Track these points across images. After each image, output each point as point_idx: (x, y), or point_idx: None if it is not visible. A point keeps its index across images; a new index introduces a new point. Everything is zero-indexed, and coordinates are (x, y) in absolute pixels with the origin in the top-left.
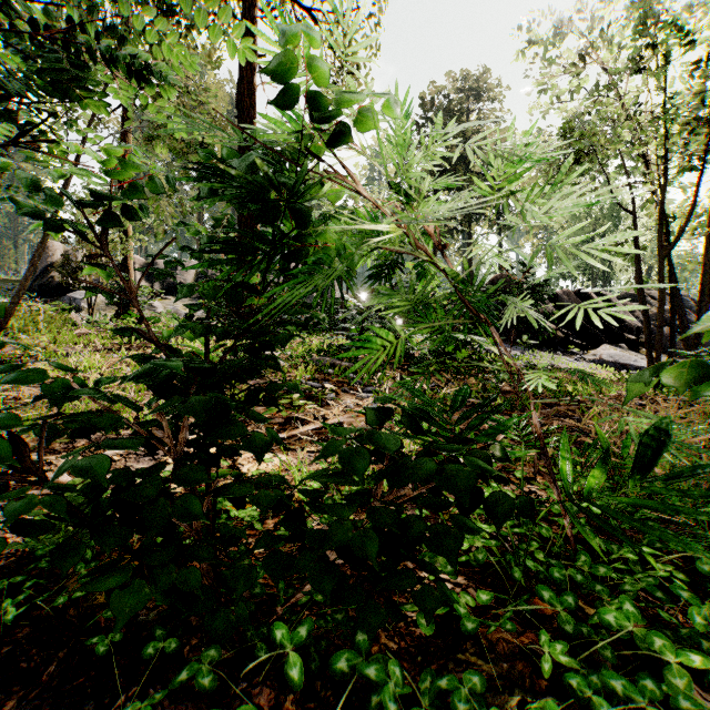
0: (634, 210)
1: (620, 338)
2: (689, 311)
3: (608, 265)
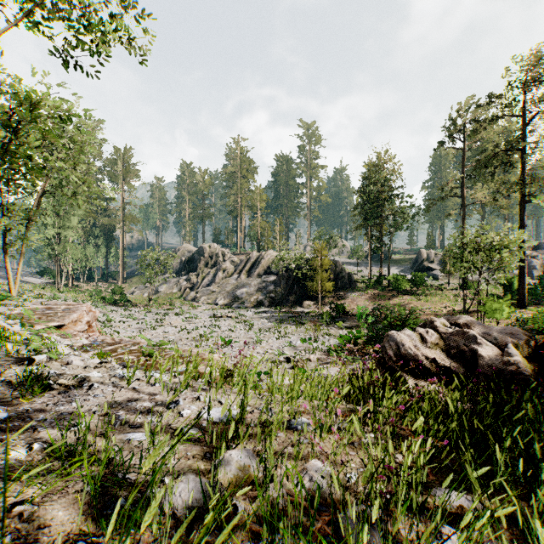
0: None
1: None
2: None
3: None
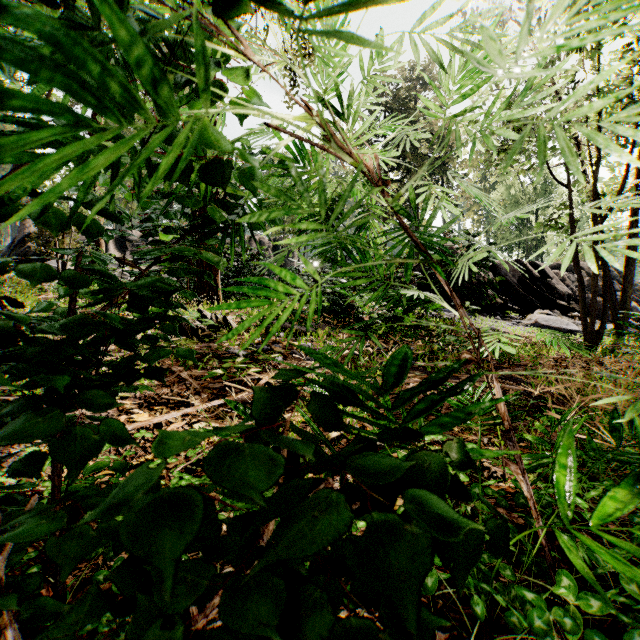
0: (569, 183)
1: (553, 304)
2: (613, 280)
3: (541, 239)
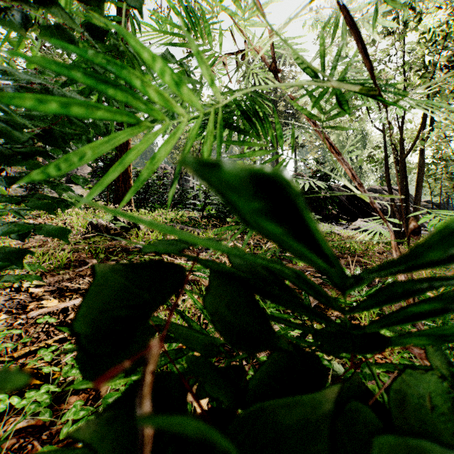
0: (384, 129)
1: (369, 215)
2: None
3: (359, 171)
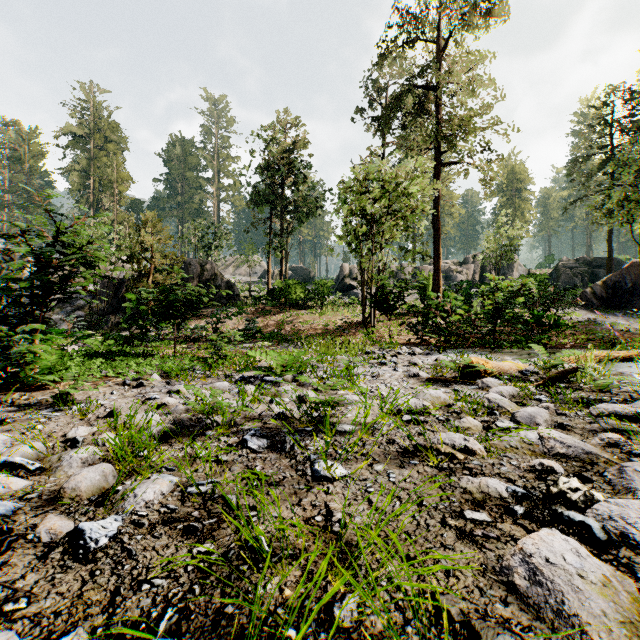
0: None
1: None
2: None
3: None
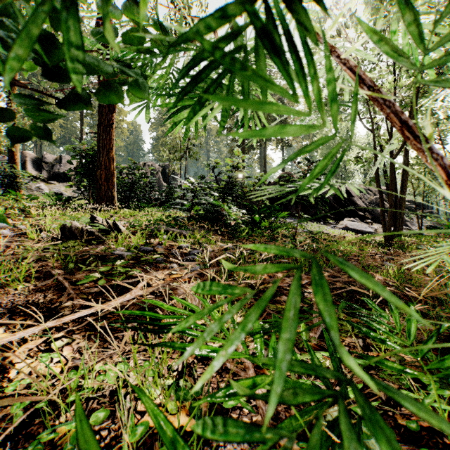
0: (373, 129)
1: (355, 214)
2: None
3: (344, 171)
